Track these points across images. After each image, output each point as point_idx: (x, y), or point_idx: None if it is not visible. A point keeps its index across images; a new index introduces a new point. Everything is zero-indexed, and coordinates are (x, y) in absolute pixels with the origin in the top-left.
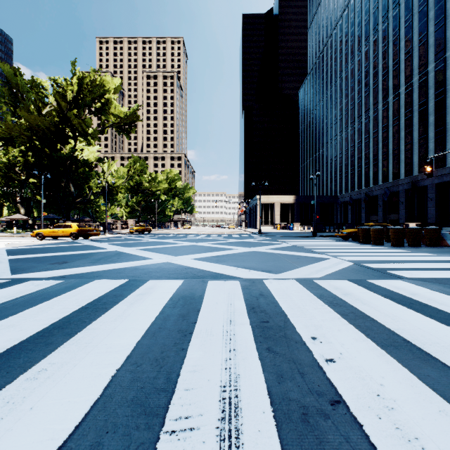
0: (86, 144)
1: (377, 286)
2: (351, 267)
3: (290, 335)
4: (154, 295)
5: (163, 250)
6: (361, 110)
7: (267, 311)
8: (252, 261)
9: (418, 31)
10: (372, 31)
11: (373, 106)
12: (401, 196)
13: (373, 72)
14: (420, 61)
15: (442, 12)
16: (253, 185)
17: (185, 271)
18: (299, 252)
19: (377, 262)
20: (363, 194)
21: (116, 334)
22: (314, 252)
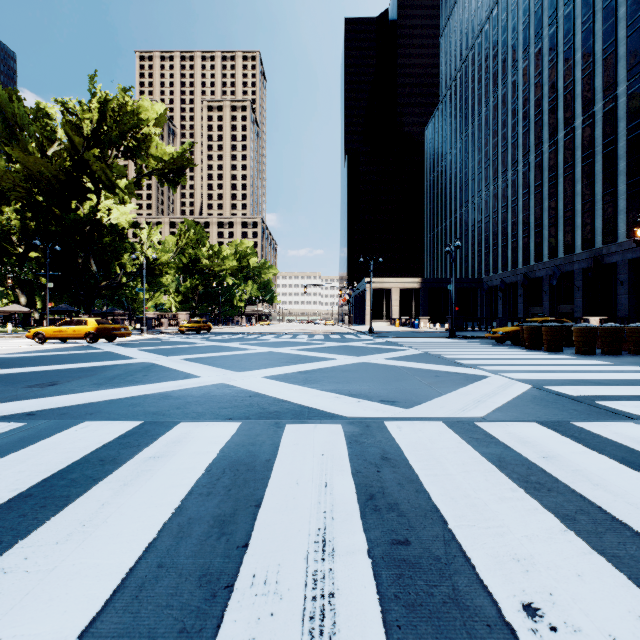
0: (117, 203)
1: (596, 436)
2: (531, 393)
3: (468, 596)
4: (177, 461)
5: (221, 361)
6: (517, 154)
7: (402, 508)
8: (362, 381)
9: (601, 36)
10: (533, 38)
11: (535, 147)
12: (576, 278)
13: (534, 97)
14: (606, 80)
15: (639, 7)
16: (361, 262)
17: (249, 401)
18: (437, 365)
19: (570, 384)
20: (520, 275)
21: (45, 592)
22: (460, 365)
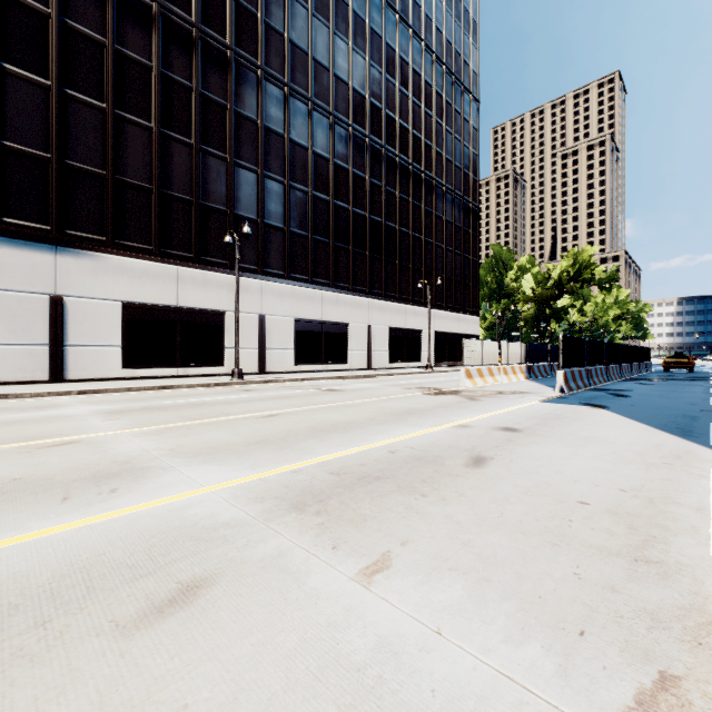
0: None
1: None
2: None
3: None
4: None
5: None
6: None
7: None
8: None
9: None
10: None
11: None
12: None
13: None
14: None
15: None
16: None
17: None
18: None
19: None
20: None
21: None
22: None
